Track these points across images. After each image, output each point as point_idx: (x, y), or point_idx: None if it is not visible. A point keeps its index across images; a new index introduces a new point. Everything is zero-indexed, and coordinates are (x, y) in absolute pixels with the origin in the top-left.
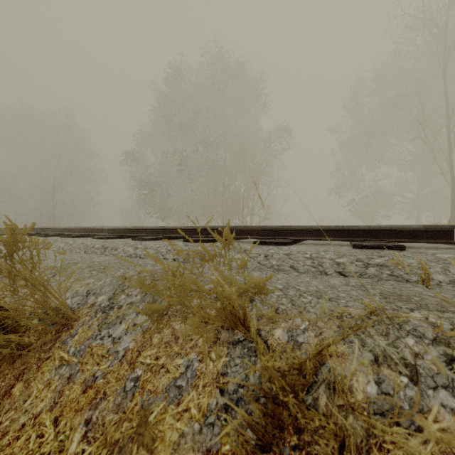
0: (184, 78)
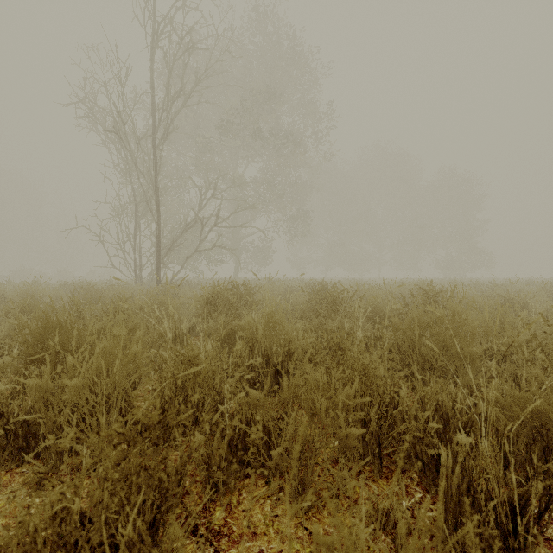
0: None
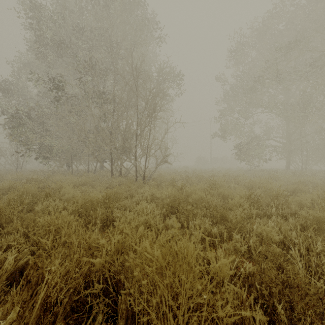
0: (69, 0)
